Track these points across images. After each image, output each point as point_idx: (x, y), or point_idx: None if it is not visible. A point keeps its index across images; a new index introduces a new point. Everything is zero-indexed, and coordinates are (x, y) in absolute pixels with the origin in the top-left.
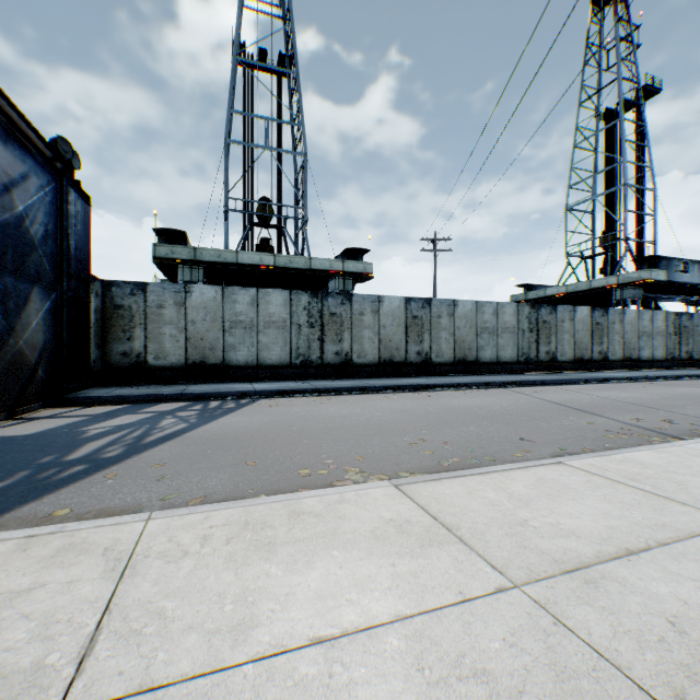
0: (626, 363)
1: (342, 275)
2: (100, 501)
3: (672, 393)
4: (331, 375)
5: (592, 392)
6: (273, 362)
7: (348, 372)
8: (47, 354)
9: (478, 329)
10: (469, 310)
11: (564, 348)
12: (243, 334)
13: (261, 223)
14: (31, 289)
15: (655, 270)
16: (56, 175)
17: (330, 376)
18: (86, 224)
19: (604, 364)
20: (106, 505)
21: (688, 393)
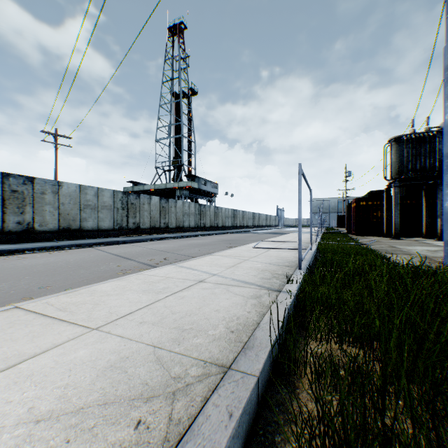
0: (178, 229)
1: None
2: None
3: (186, 243)
4: None
5: (148, 245)
6: None
7: None
8: None
9: (82, 206)
10: (74, 190)
11: (145, 220)
12: None
13: None
14: None
15: (194, 182)
16: None
17: None
18: None
19: (167, 230)
20: None
21: (193, 242)
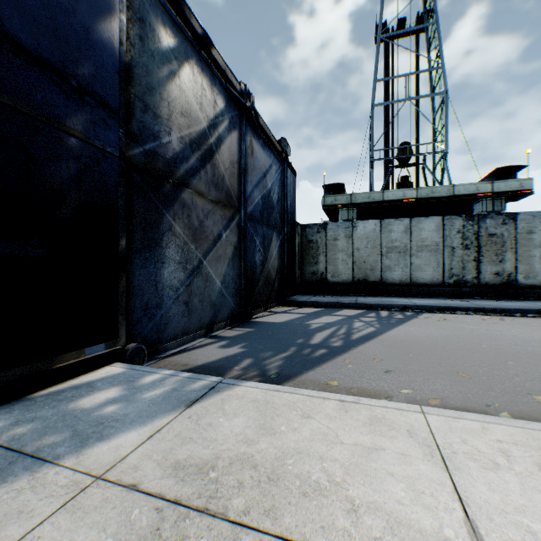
0: None
1: (490, 196)
2: (352, 380)
3: None
4: (489, 295)
5: None
6: (425, 281)
7: (510, 293)
8: (278, 273)
9: None
10: None
11: None
12: (397, 257)
13: (402, 164)
14: (272, 233)
15: None
16: (281, 162)
17: (488, 296)
18: (294, 189)
19: None
20: (360, 385)
21: None
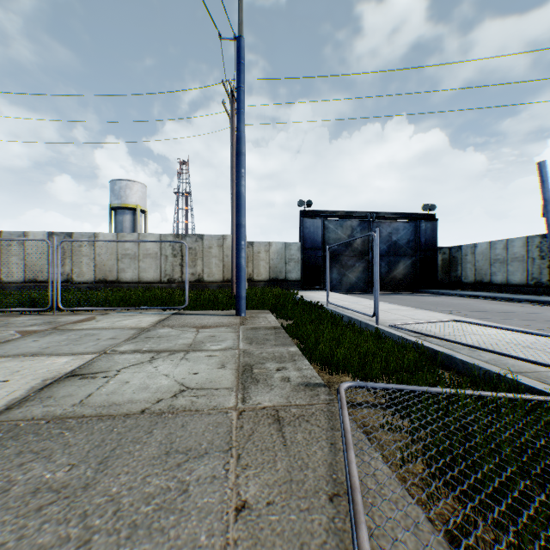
0: None
1: None
2: None
3: None
4: None
5: None
6: (515, 282)
7: None
8: (408, 276)
9: None
10: None
11: None
12: (498, 266)
13: None
14: (400, 258)
15: None
16: (414, 221)
17: None
18: (434, 229)
19: None
20: None
21: None
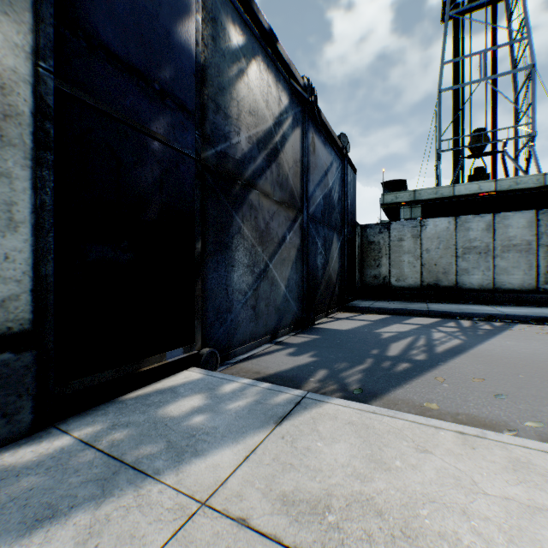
0: None
1: None
2: (455, 404)
3: None
4: None
5: None
6: (513, 286)
7: None
8: (338, 277)
9: None
10: None
11: None
12: (476, 258)
13: (475, 154)
14: (332, 235)
15: None
16: (341, 159)
17: None
18: (354, 188)
19: None
20: (466, 411)
21: None
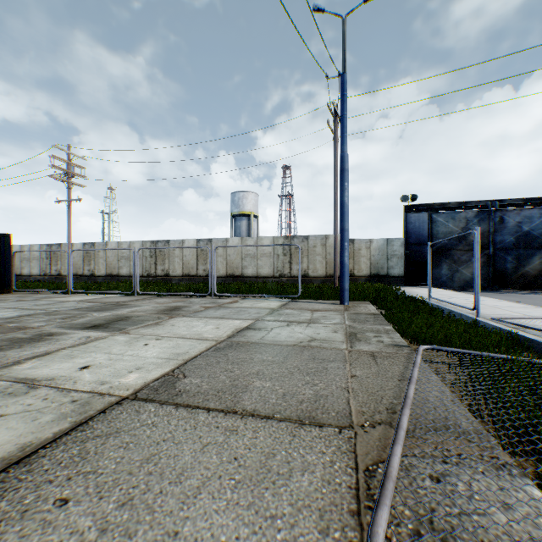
0: None
1: None
2: None
3: None
4: None
5: None
6: None
7: None
8: None
9: None
10: None
11: None
12: None
13: None
14: (534, 251)
15: None
16: None
17: None
18: None
19: None
20: None
21: None
